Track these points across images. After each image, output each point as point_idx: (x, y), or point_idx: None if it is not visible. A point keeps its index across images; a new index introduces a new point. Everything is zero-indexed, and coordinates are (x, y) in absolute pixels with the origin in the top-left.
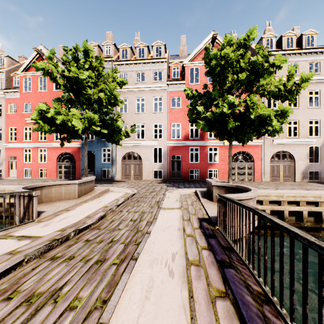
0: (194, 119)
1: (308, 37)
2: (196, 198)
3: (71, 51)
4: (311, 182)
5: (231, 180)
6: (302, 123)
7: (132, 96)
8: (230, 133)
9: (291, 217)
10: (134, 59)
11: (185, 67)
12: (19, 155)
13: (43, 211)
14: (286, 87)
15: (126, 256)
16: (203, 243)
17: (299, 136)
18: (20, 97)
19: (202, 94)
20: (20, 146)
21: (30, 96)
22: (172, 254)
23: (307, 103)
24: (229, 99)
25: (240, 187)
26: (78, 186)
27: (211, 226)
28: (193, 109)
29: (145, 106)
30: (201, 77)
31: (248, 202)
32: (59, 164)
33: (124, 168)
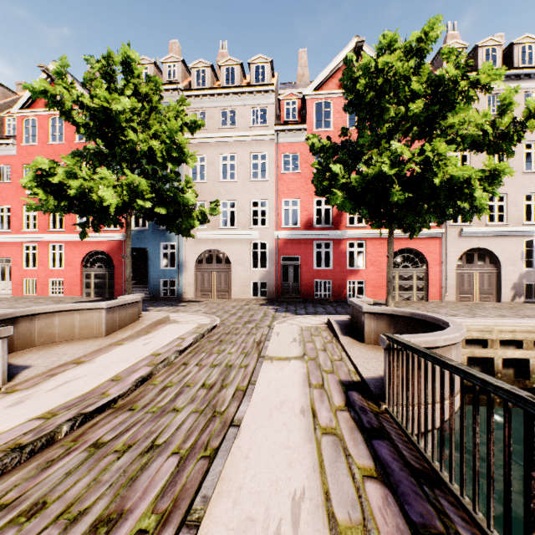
0: (324, 189)
1: (523, 47)
2: (331, 335)
3: (100, 64)
4: (529, 303)
5: (392, 300)
6: (513, 198)
7: (214, 152)
8: (391, 215)
9: (506, 369)
10: (217, 87)
11: (306, 101)
12: (16, 256)
13: (28, 365)
14: (498, 127)
15: (177, 503)
16: (364, 458)
17: (509, 222)
18: (17, 154)
19: (339, 145)
20: (17, 239)
21: (35, 152)
22: (292, 501)
23: (522, 163)
24: (392, 150)
25: (421, 316)
26: (106, 312)
27: (371, 403)
28: (324, 171)
29: (236, 169)
30: (335, 118)
31: (448, 351)
32: (87, 272)
33: (199, 279)
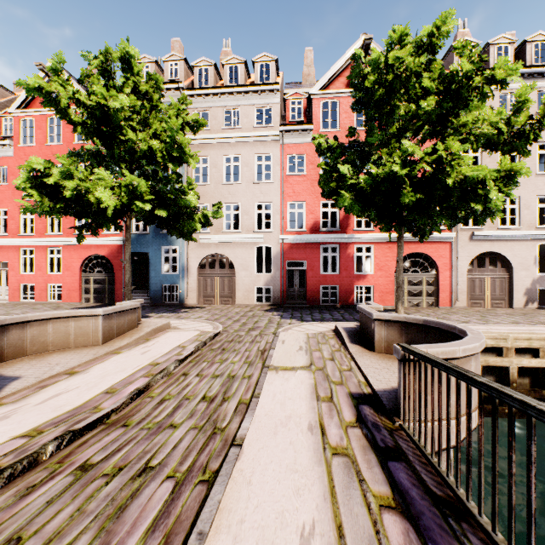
0: (331, 190)
1: (536, 45)
2: (339, 343)
3: (97, 60)
4: (543, 309)
5: (402, 306)
6: (526, 201)
7: (217, 154)
8: (401, 217)
9: (521, 379)
10: (220, 86)
11: (312, 100)
12: (13, 260)
13: (17, 376)
14: (513, 126)
15: (170, 538)
16: (379, 483)
17: (521, 225)
18: (14, 156)
19: (346, 145)
20: (14, 243)
21: (32, 154)
22: (300, 538)
23: (535, 164)
24: (403, 149)
25: (435, 323)
26: (103, 319)
27: (384, 418)
28: (331, 171)
29: (240, 171)
30: (342, 119)
31: (467, 362)
32: (86, 277)
33: (202, 284)
